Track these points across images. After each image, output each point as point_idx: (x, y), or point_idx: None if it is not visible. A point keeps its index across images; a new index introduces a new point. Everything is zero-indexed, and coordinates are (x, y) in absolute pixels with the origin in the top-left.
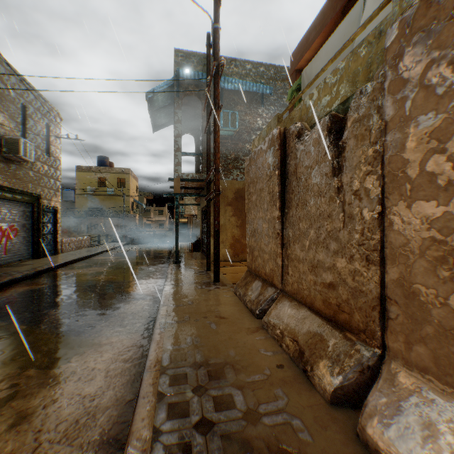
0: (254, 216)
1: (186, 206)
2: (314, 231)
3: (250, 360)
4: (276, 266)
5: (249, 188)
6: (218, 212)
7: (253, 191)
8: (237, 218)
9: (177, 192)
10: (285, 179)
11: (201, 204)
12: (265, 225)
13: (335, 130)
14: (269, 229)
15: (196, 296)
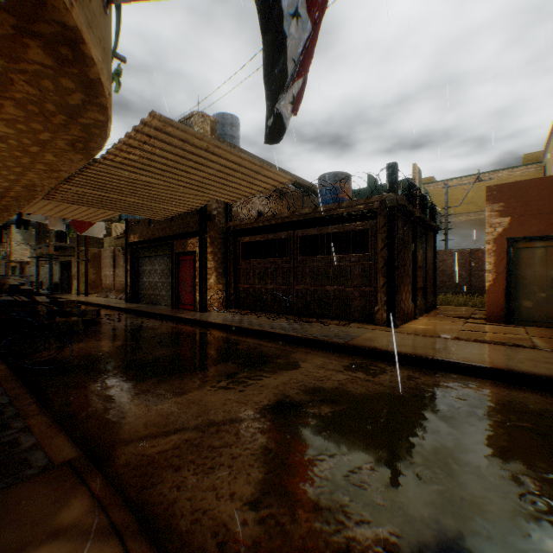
0: (106, 270)
1: (16, 251)
2: (121, 274)
3: (105, 299)
4: (113, 284)
5: (104, 260)
6: (88, 267)
7: (106, 261)
8: (94, 269)
9: (53, 254)
10: (116, 261)
11: (61, 258)
12: (110, 273)
13: (124, 255)
14: (111, 274)
15: (82, 298)
